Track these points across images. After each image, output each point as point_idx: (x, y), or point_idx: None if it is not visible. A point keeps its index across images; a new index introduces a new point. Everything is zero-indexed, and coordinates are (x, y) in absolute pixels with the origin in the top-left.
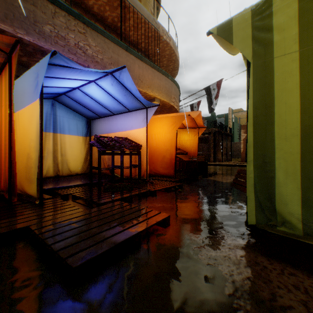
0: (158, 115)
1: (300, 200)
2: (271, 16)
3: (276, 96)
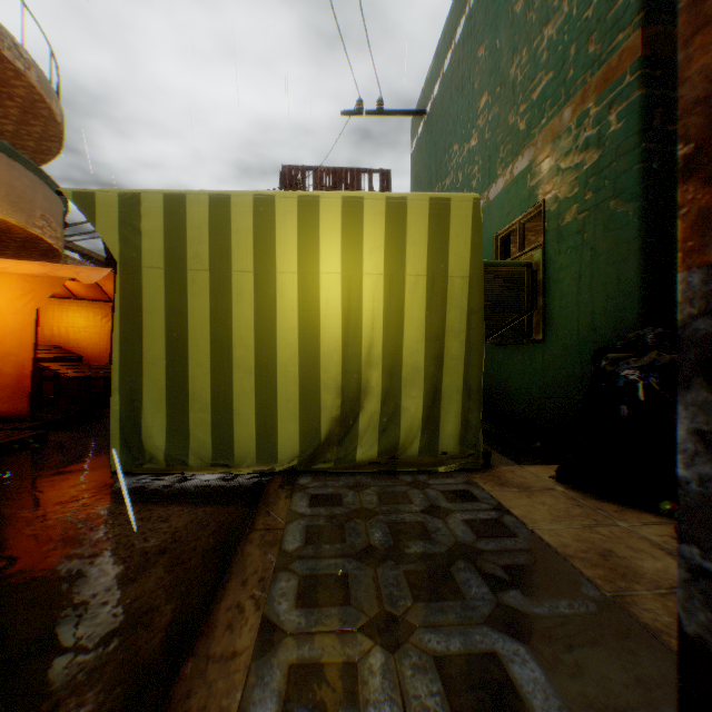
0: None
1: (167, 430)
2: (141, 216)
3: (145, 312)
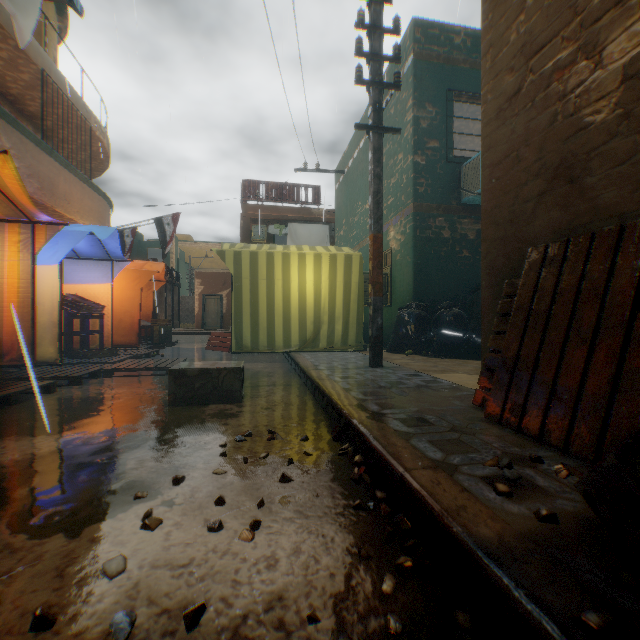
0: None
1: (251, 337)
2: (241, 259)
3: (243, 294)
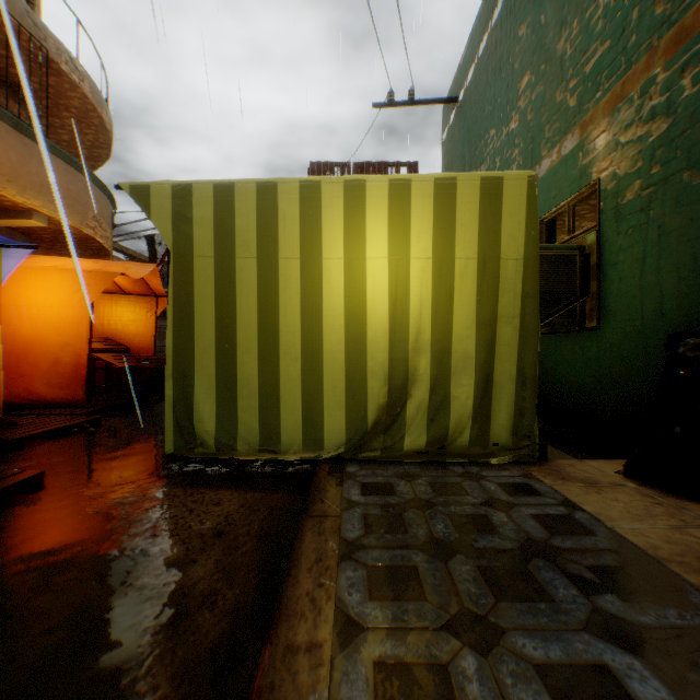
0: (44, 258)
1: (216, 415)
2: (192, 206)
3: (196, 300)
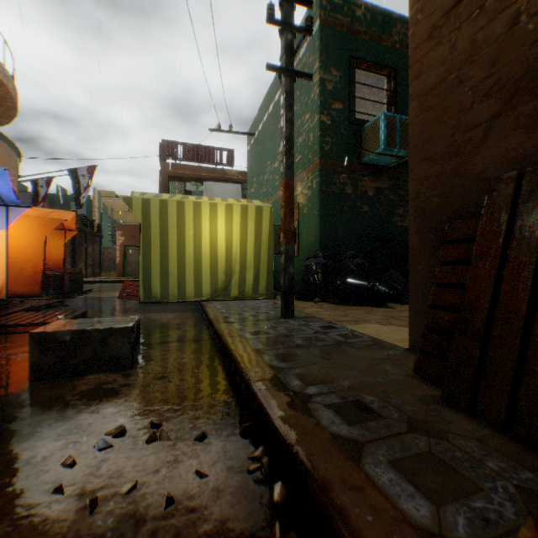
0: None
1: (160, 286)
2: (150, 207)
3: (152, 243)
